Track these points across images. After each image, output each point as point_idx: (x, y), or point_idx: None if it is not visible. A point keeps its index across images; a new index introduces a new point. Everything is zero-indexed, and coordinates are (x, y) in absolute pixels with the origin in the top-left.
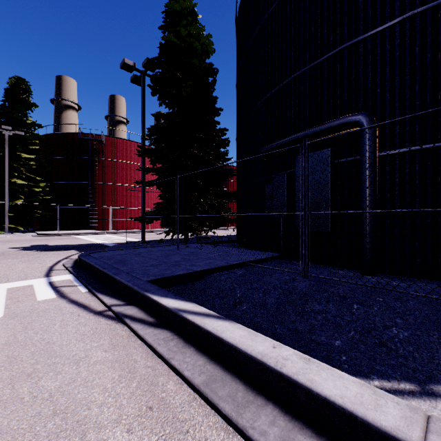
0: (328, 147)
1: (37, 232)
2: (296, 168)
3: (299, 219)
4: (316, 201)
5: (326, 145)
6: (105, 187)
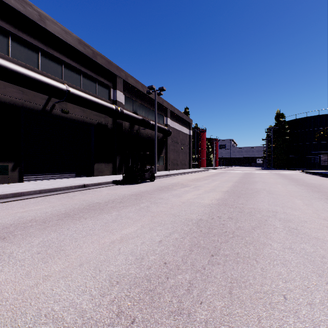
0: (326, 154)
1: (207, 168)
2: (321, 156)
3: (321, 163)
4: (325, 161)
5: (325, 154)
6: (201, 150)
